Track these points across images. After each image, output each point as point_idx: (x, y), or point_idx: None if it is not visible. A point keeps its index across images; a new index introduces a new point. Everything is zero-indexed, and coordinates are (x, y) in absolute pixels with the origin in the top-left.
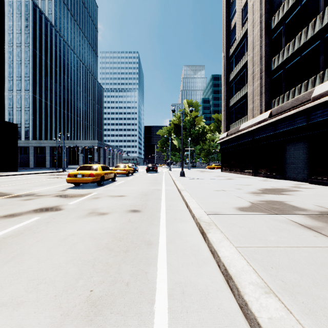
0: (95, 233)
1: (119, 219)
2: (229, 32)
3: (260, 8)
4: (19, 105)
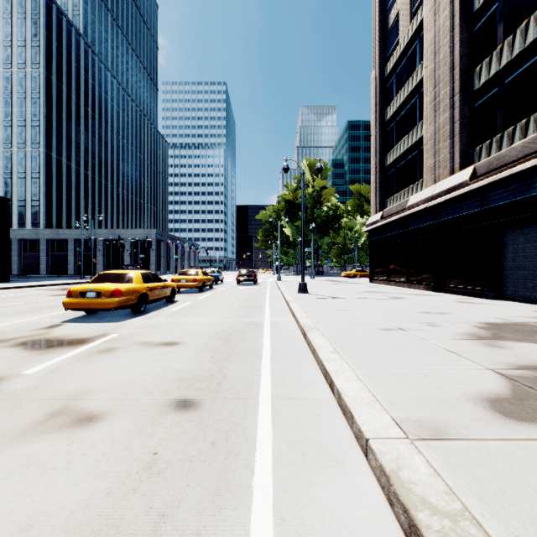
0: None
1: (122, 449)
2: (386, 33)
3: None
4: (23, 169)
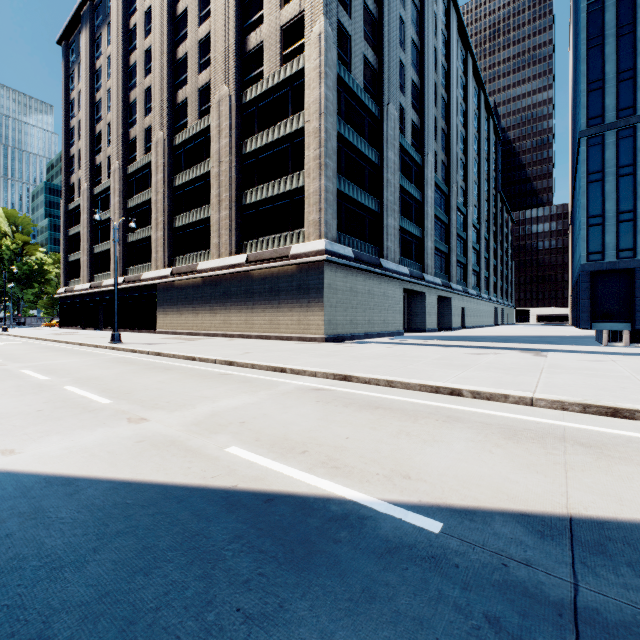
0: None
1: None
2: (70, 184)
3: (88, 202)
4: None
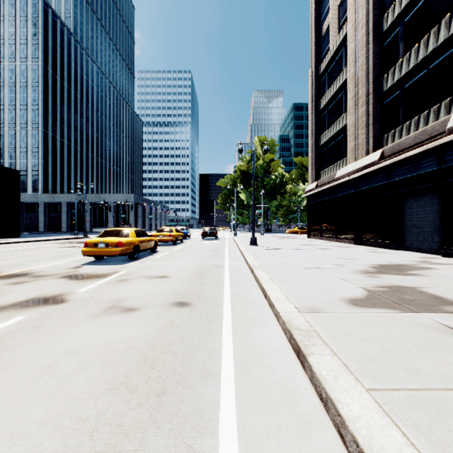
0: (109, 350)
1: (154, 319)
2: (320, 40)
3: (366, 2)
4: (24, 145)
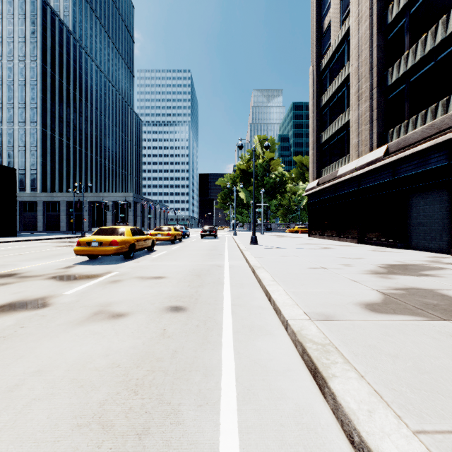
0: (86, 368)
1: (144, 328)
2: (321, 35)
3: None
4: (23, 144)
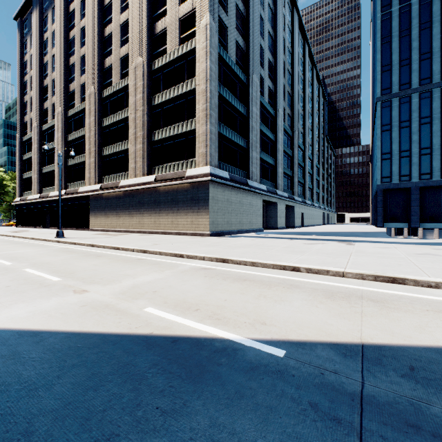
0: None
1: None
2: (24, 122)
3: (37, 136)
4: None
